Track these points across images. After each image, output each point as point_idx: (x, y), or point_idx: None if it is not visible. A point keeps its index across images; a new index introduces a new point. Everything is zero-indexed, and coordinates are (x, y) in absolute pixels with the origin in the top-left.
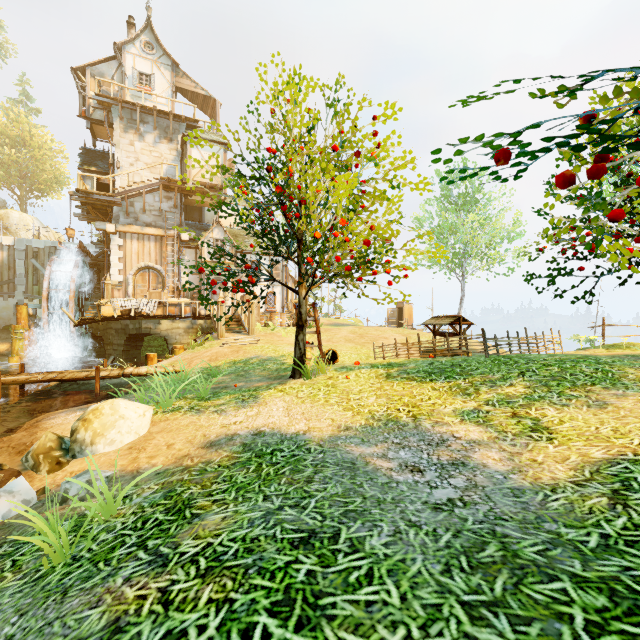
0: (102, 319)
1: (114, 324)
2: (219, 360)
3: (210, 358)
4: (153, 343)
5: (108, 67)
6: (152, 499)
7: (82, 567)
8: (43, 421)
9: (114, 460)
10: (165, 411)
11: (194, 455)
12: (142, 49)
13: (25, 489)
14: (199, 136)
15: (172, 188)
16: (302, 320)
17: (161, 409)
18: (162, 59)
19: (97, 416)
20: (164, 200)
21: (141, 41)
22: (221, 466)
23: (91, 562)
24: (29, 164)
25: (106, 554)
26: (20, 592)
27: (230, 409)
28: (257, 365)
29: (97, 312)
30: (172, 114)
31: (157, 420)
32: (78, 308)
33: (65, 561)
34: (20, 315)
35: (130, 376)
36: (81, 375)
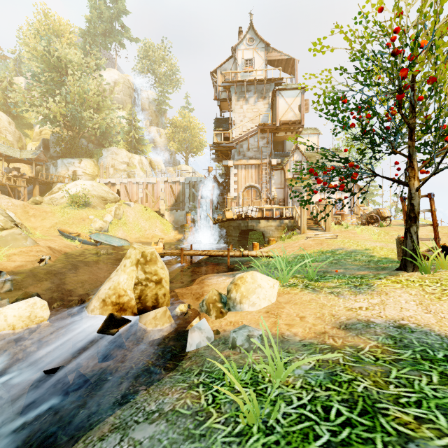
0: (227, 220)
1: (232, 223)
2: (307, 249)
3: (299, 248)
4: (253, 236)
5: (228, 64)
6: (315, 377)
7: (280, 446)
8: (205, 280)
9: (258, 320)
10: (284, 285)
11: (333, 334)
12: (247, 44)
13: (207, 329)
14: (284, 88)
15: (265, 130)
16: (414, 212)
17: (280, 283)
18: (259, 45)
19: (243, 282)
20: (260, 140)
21: (246, 39)
22: (379, 359)
23: (288, 444)
24: (189, 139)
25: (301, 440)
26: (229, 445)
27: (346, 293)
28: (345, 255)
29: (223, 216)
30: (265, 79)
31: (280, 292)
32: (213, 214)
33: (257, 424)
34: (188, 218)
35: (247, 256)
36: (219, 253)
